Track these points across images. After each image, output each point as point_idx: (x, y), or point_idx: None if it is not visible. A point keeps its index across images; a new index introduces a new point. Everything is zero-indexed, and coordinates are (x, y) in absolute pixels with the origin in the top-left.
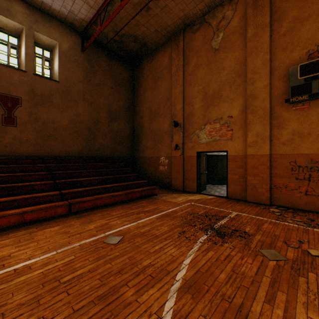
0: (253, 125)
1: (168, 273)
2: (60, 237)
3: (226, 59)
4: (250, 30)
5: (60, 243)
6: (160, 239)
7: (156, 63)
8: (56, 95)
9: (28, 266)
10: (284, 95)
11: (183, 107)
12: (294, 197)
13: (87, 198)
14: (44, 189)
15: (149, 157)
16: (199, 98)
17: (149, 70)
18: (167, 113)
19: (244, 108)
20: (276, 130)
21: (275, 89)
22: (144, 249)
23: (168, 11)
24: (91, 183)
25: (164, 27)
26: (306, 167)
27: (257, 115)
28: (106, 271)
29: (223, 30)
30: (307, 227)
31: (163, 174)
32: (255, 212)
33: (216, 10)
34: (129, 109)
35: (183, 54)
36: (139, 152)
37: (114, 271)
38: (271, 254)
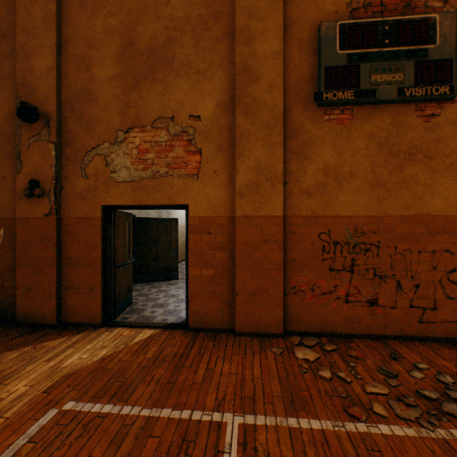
0: (250, 143)
1: None
2: None
3: None
4: None
5: None
6: None
7: None
8: None
9: None
10: (310, 86)
11: (60, 68)
12: (328, 309)
13: None
14: None
15: None
16: (111, 51)
17: None
18: (0, 77)
19: (230, 100)
20: (296, 161)
21: (293, 68)
22: None
23: None
24: None
25: None
26: (348, 245)
27: (260, 120)
28: None
29: None
30: (427, 423)
31: None
32: (280, 385)
33: None
34: None
35: None
36: None
37: None
38: None
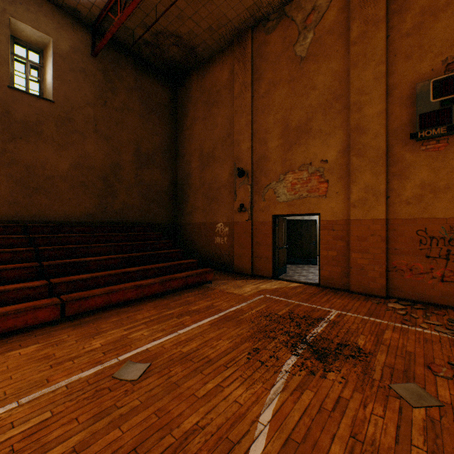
0: (360, 174)
1: (231, 448)
2: (33, 368)
3: (317, 72)
4: (355, 27)
5: (30, 383)
6: (217, 366)
7: (211, 80)
8: (49, 123)
9: None
10: (408, 128)
11: (252, 147)
12: (424, 284)
13: (94, 292)
14: (21, 276)
15: (200, 224)
16: (276, 133)
17: (200, 90)
18: (227, 156)
19: (346, 148)
20: (396, 181)
21: (394, 118)
22: (186, 391)
23: None
24: (104, 265)
25: (222, 22)
26: (443, 239)
27: (367, 158)
28: (109, 448)
29: (313, 28)
30: (453, 335)
31: (221, 249)
32: (367, 310)
33: None
34: (169, 150)
35: (252, 66)
36: (184, 215)
37: (124, 449)
38: (412, 395)
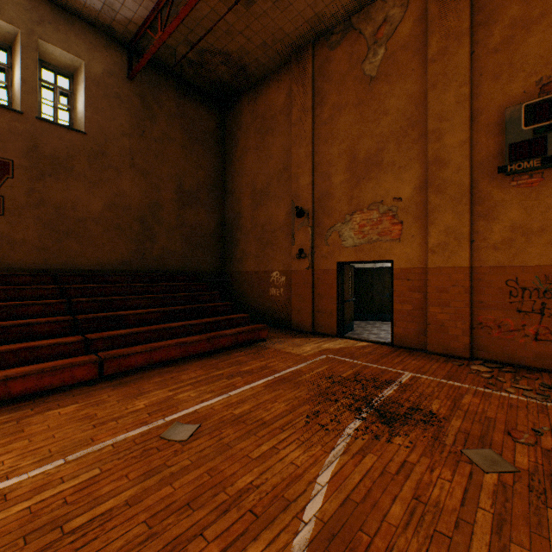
0: (439, 214)
1: (287, 505)
2: (75, 427)
3: (389, 94)
4: (434, 42)
5: (75, 442)
6: (272, 428)
7: (265, 103)
8: (80, 158)
9: (1, 495)
10: (496, 160)
11: (313, 182)
12: (515, 344)
13: (135, 349)
14: (54, 331)
15: (252, 272)
16: (342, 166)
17: (252, 115)
18: (283, 193)
19: (424, 183)
20: (482, 223)
21: (479, 149)
22: (239, 453)
23: (285, 7)
24: (144, 320)
25: (278, 37)
26: (537, 290)
27: (448, 196)
28: (162, 503)
29: (384, 43)
30: (543, 400)
31: (276, 302)
32: (446, 373)
33: (372, 7)
34: (215, 186)
35: (313, 87)
36: (233, 263)
37: (178, 504)
38: (486, 460)
